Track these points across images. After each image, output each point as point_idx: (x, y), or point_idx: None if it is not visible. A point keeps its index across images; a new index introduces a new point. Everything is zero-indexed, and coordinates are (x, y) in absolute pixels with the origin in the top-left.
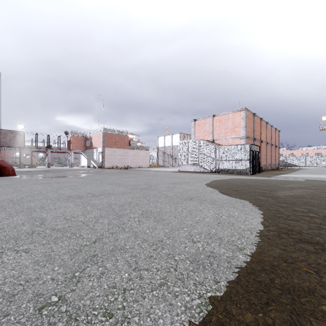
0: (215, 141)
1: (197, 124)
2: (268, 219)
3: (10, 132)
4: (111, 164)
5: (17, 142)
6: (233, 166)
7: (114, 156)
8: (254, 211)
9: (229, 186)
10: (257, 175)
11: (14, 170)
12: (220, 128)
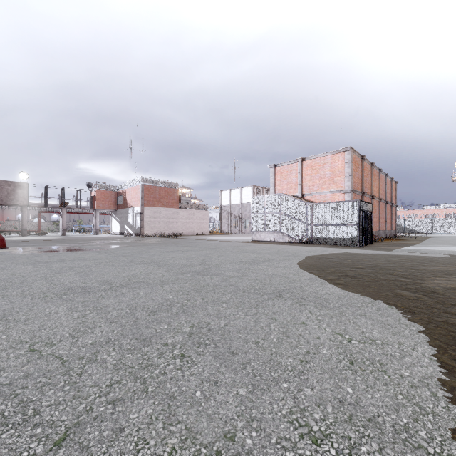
0: (305, 197)
1: (278, 172)
2: (446, 347)
3: (7, 183)
4: (154, 230)
5: (17, 198)
6: (332, 234)
7: (158, 218)
8: (407, 326)
9: (339, 268)
10: (370, 247)
11: (3, 240)
12: (312, 178)
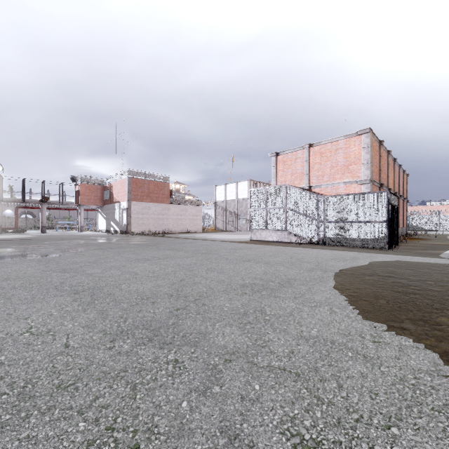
0: (313, 189)
1: (281, 161)
2: None
3: None
4: (142, 227)
5: None
6: (352, 233)
7: (147, 214)
8: None
9: None
10: (403, 251)
11: None
12: (322, 166)
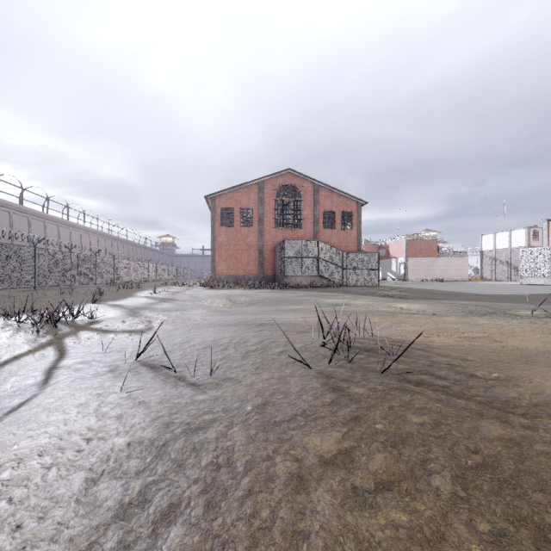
0: None
1: None
2: None
3: None
4: (415, 276)
5: None
6: None
7: (419, 266)
8: None
9: None
10: None
11: None
12: None
